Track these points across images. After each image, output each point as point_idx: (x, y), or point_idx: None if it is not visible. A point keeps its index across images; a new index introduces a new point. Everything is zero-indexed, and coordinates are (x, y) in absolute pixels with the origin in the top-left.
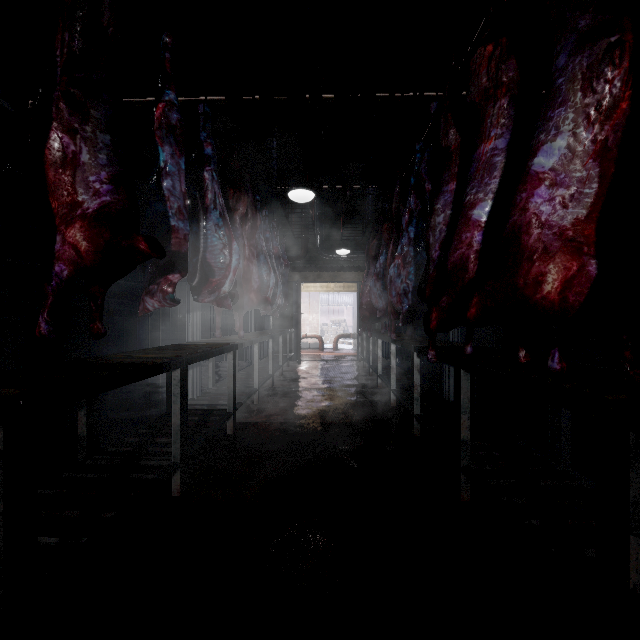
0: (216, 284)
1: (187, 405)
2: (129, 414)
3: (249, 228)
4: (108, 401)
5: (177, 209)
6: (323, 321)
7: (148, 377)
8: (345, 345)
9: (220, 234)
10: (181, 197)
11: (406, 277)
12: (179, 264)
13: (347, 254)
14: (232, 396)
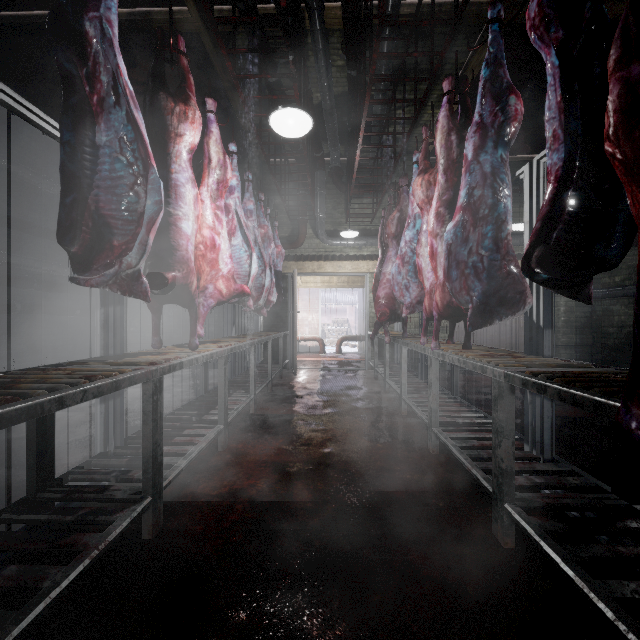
0: (118, 250)
1: None
2: (4, 475)
3: (212, 180)
4: None
5: None
6: (324, 321)
7: None
8: (348, 347)
9: (127, 154)
10: None
11: (477, 242)
12: None
13: (354, 239)
14: (151, 466)
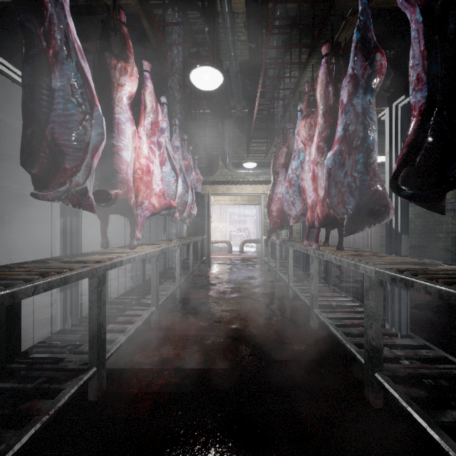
0: (69, 172)
1: None
2: None
3: (147, 122)
4: None
5: None
6: (231, 229)
7: None
8: (248, 248)
9: (76, 96)
10: None
11: (351, 167)
12: None
13: (253, 169)
14: (96, 343)
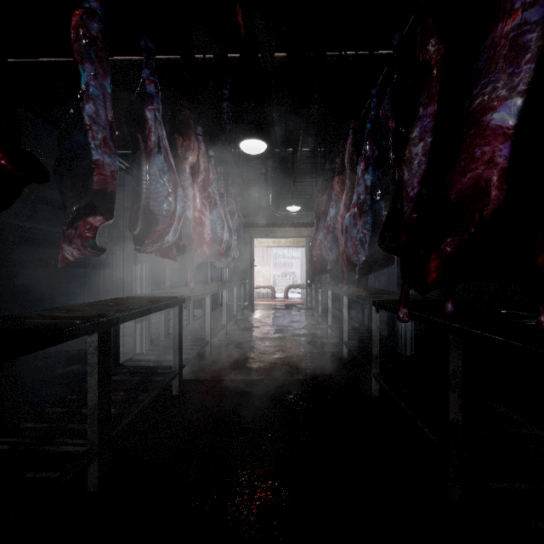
0: (160, 233)
1: (110, 375)
2: (76, 368)
3: (201, 180)
4: (61, 353)
5: (102, 140)
6: (275, 273)
7: (34, 351)
8: (294, 294)
9: (165, 180)
10: (107, 126)
11: (362, 227)
12: (103, 205)
13: (297, 211)
14: (178, 353)
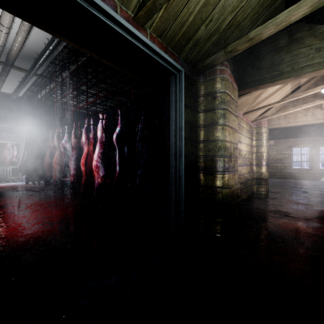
0: None
1: None
2: None
3: None
4: None
5: None
6: None
7: None
8: None
9: None
10: None
11: None
12: None
13: None
14: None
